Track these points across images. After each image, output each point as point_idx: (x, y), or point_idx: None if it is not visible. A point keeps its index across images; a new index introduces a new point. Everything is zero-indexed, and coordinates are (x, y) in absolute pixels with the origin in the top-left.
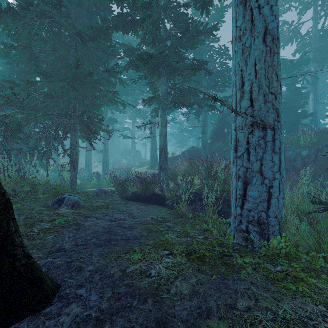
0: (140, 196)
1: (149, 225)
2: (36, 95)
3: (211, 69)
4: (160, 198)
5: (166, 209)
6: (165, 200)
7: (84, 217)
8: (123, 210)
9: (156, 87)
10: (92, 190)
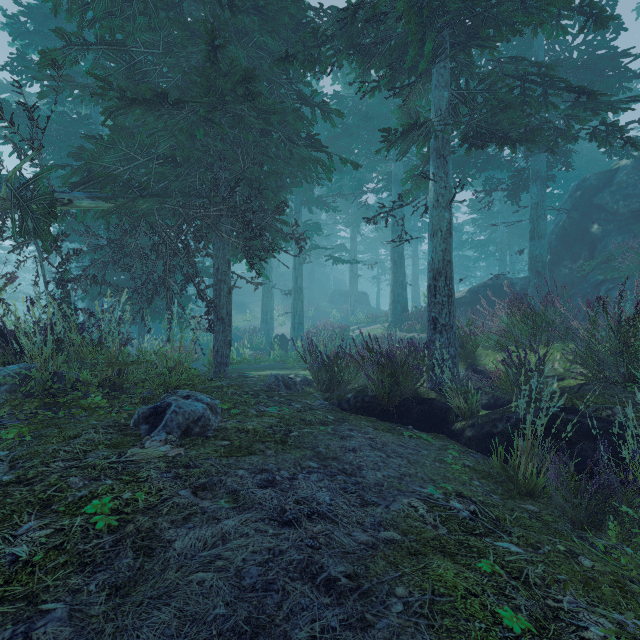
0: (375, 401)
1: (438, 569)
2: (144, 161)
3: (562, 63)
4: (433, 412)
5: (458, 449)
6: (451, 419)
7: (197, 489)
8: (328, 455)
9: (415, 112)
10: (262, 377)
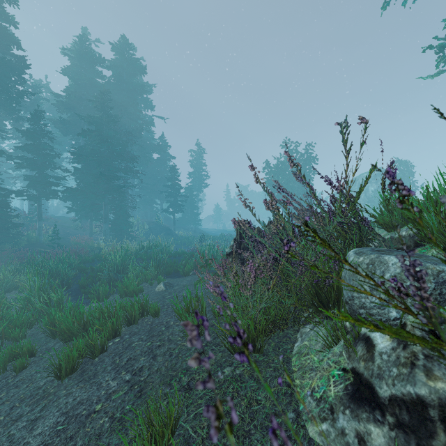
0: None
1: None
2: None
3: None
4: None
5: None
6: None
7: None
8: None
9: None
10: None
